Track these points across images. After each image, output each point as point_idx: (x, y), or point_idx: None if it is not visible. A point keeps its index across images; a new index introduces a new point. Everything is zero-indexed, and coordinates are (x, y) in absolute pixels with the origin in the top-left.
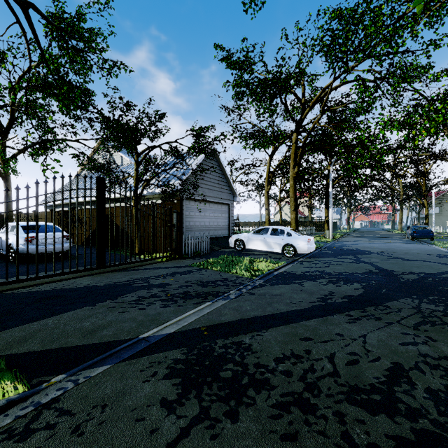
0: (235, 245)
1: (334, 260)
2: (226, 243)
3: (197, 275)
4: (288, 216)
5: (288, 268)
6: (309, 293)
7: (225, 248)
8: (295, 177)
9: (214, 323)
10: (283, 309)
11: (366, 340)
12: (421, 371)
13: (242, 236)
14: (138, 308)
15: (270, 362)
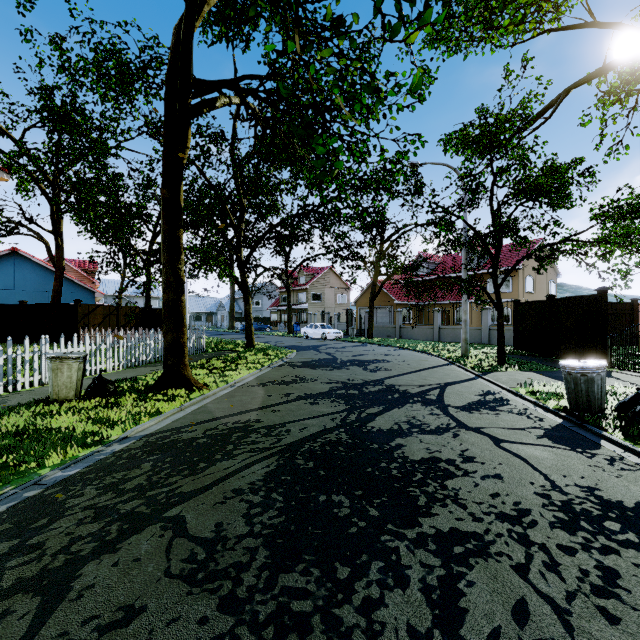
0: None
1: None
2: None
3: None
4: None
5: None
6: None
7: None
8: None
9: None
10: None
11: None
12: (414, 632)
13: None
14: None
15: (608, 560)
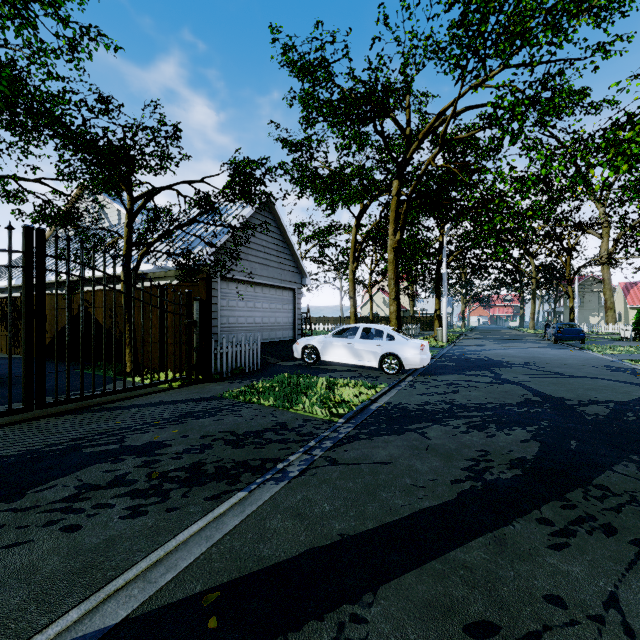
0: (303, 355)
1: (463, 378)
2: (289, 351)
3: (228, 418)
4: (380, 309)
5: (392, 396)
6: (443, 456)
7: (287, 359)
8: (397, 248)
9: (243, 569)
10: (401, 506)
11: (629, 621)
12: None
13: (315, 341)
14: (61, 526)
15: None
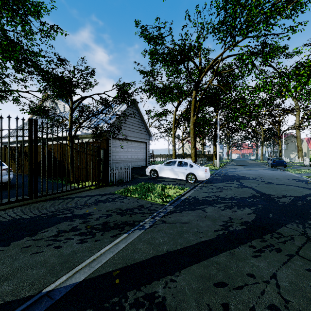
0: (150, 173)
1: (225, 185)
2: (144, 171)
3: (117, 203)
4: (187, 150)
5: (191, 193)
6: (212, 220)
7: (143, 175)
8: (194, 123)
9: (128, 263)
10: (192, 240)
11: (278, 283)
12: None
13: (156, 167)
14: (53, 246)
15: None
